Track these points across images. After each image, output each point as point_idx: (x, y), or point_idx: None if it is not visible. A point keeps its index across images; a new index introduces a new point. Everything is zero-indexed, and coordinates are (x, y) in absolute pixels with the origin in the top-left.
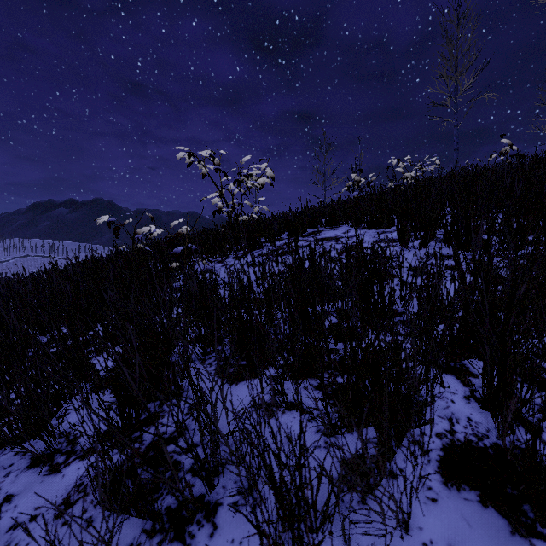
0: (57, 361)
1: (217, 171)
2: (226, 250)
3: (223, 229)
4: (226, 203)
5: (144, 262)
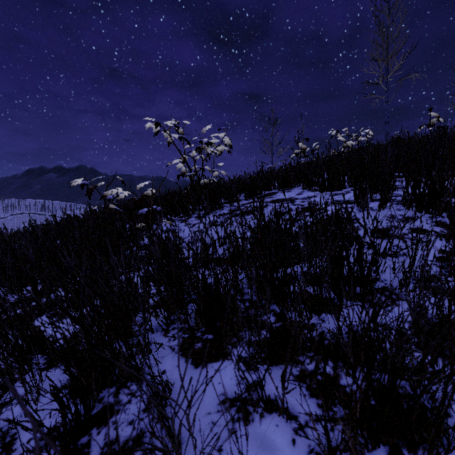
0: (4, 337)
1: (180, 139)
2: (189, 210)
3: (186, 191)
4: (189, 168)
5: (112, 222)
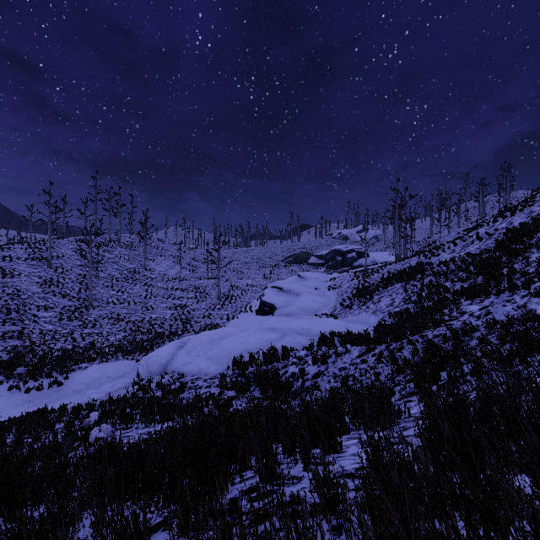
0: None
1: None
2: None
3: None
4: None
5: None
